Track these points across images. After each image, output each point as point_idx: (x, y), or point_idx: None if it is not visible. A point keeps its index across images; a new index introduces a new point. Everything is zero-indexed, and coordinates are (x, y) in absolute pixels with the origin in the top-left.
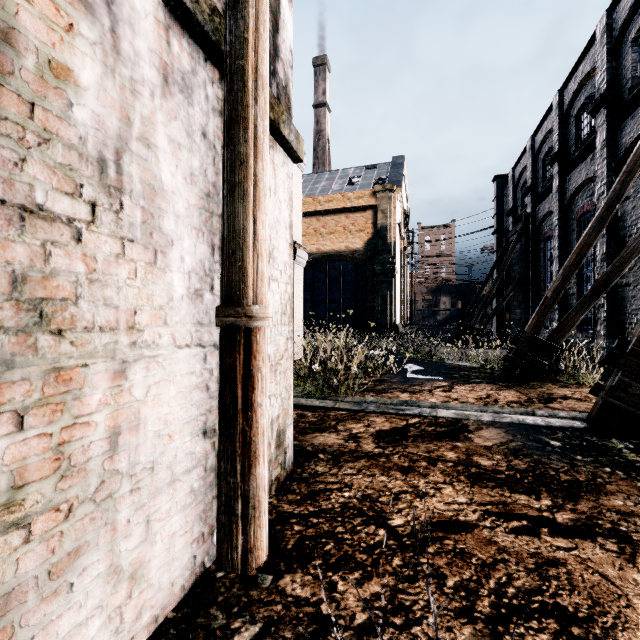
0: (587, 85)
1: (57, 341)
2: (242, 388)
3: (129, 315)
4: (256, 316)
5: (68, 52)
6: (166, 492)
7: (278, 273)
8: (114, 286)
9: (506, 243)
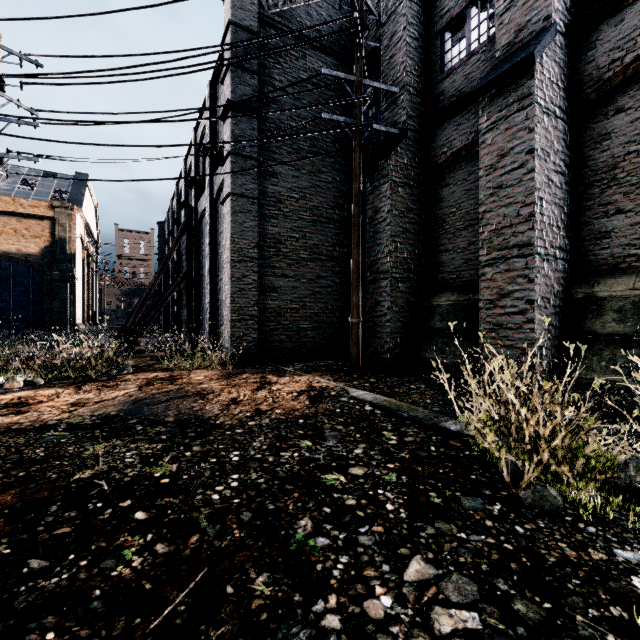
0: None
1: None
2: None
3: None
4: None
5: None
6: None
7: None
8: None
9: None
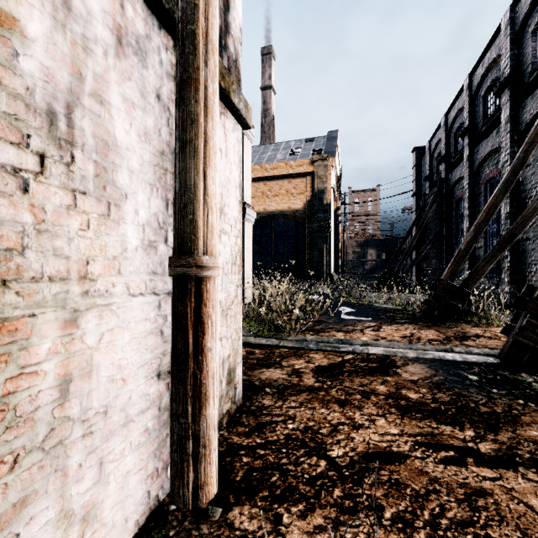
0: (493, 70)
1: (0, 291)
2: (193, 334)
3: (81, 265)
4: (206, 266)
5: (13, 1)
6: (120, 434)
7: (229, 227)
8: (65, 237)
9: (423, 204)
